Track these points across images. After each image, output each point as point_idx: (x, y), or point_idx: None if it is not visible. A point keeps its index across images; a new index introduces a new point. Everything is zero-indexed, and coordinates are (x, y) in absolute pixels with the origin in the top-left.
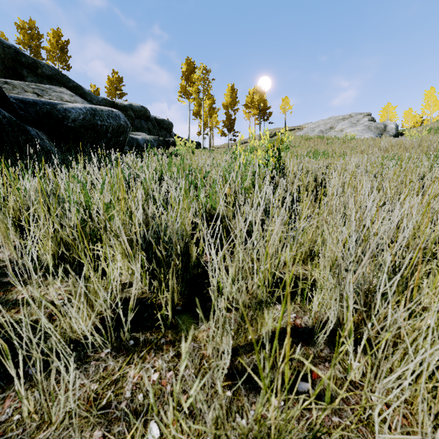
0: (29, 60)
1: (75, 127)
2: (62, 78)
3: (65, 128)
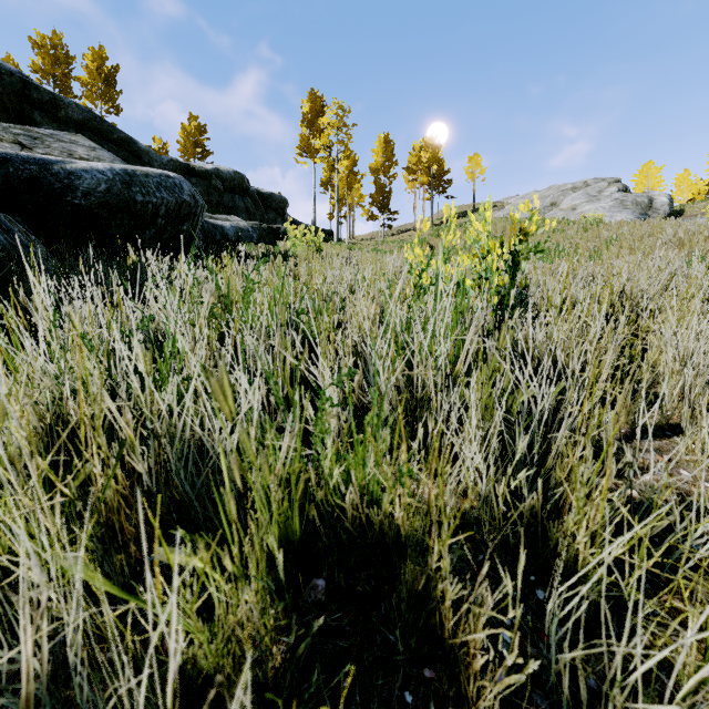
0: (44, 96)
1: (90, 206)
2: (101, 126)
3: (68, 209)
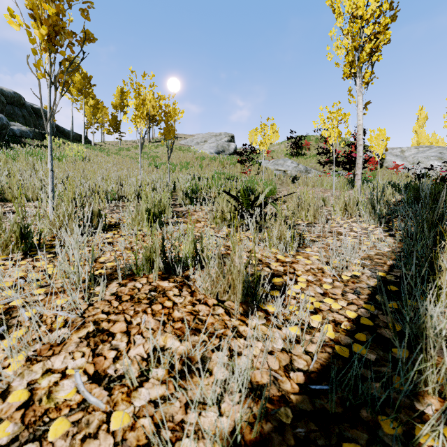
0: None
1: None
2: None
3: None
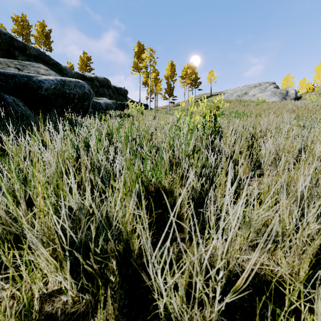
0: (19, 44)
1: (48, 94)
2: (45, 57)
3: (39, 96)
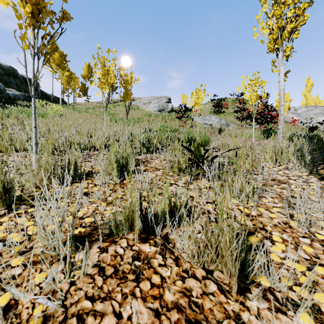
0: None
1: None
2: None
3: None
